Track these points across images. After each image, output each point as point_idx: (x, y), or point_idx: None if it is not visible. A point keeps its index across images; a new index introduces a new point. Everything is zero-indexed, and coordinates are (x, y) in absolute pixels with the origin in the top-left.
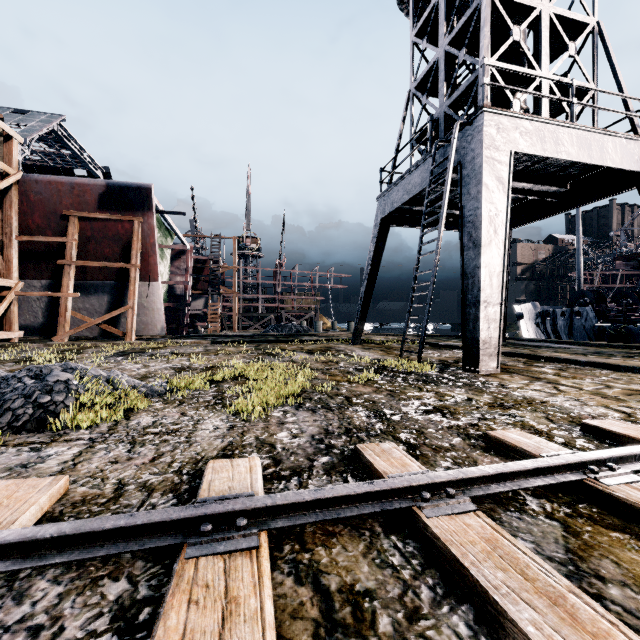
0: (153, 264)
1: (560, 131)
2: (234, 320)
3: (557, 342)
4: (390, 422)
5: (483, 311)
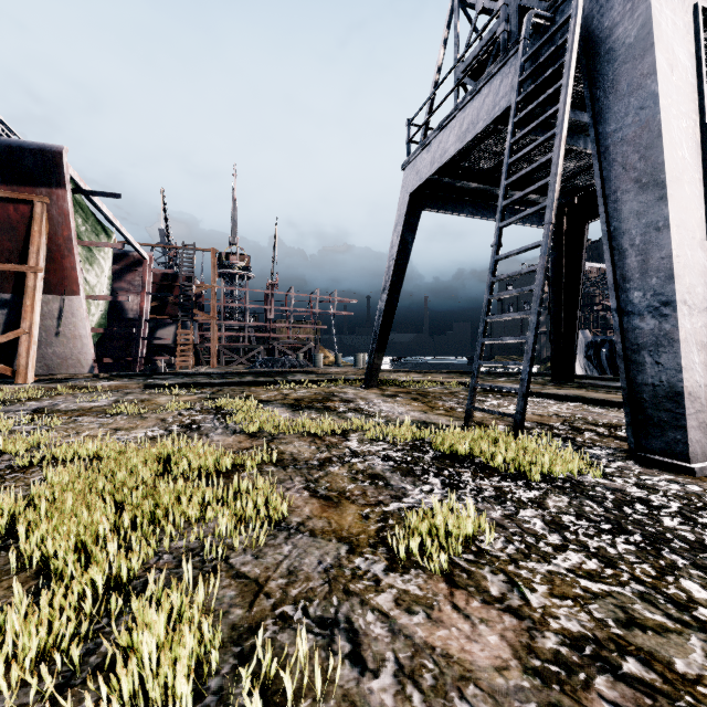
0: (69, 269)
1: None
2: (212, 353)
3: None
4: None
5: (683, 324)
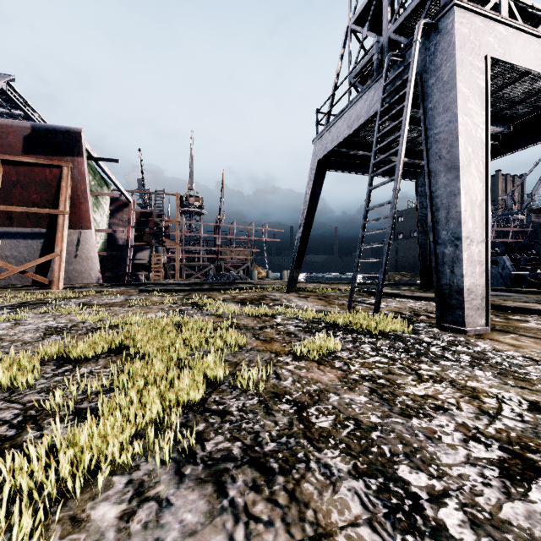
0: (85, 211)
1: (535, 42)
2: (177, 269)
3: None
4: None
5: (466, 250)
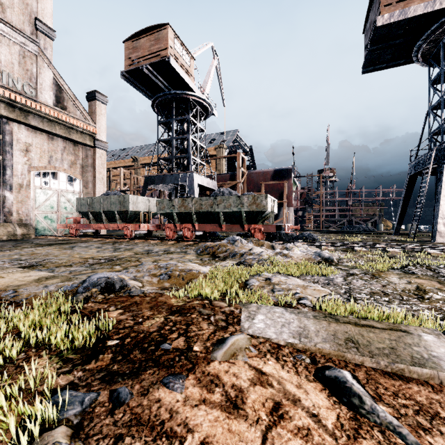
0: (291, 199)
1: None
2: (320, 223)
3: None
4: None
5: (439, 221)
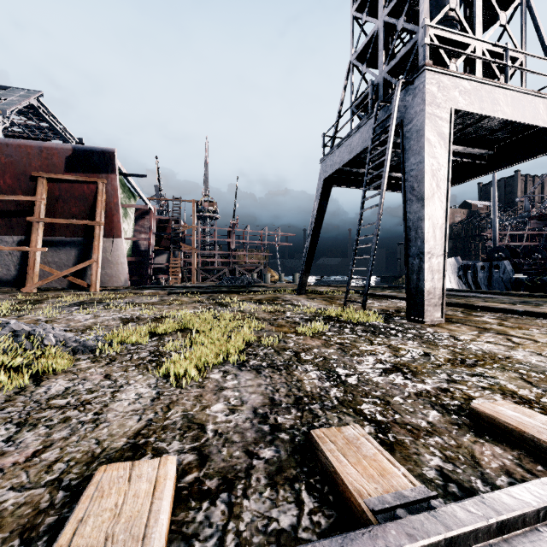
0: (117, 222)
1: (496, 91)
2: (193, 273)
3: (482, 292)
4: (346, 386)
5: (427, 262)
